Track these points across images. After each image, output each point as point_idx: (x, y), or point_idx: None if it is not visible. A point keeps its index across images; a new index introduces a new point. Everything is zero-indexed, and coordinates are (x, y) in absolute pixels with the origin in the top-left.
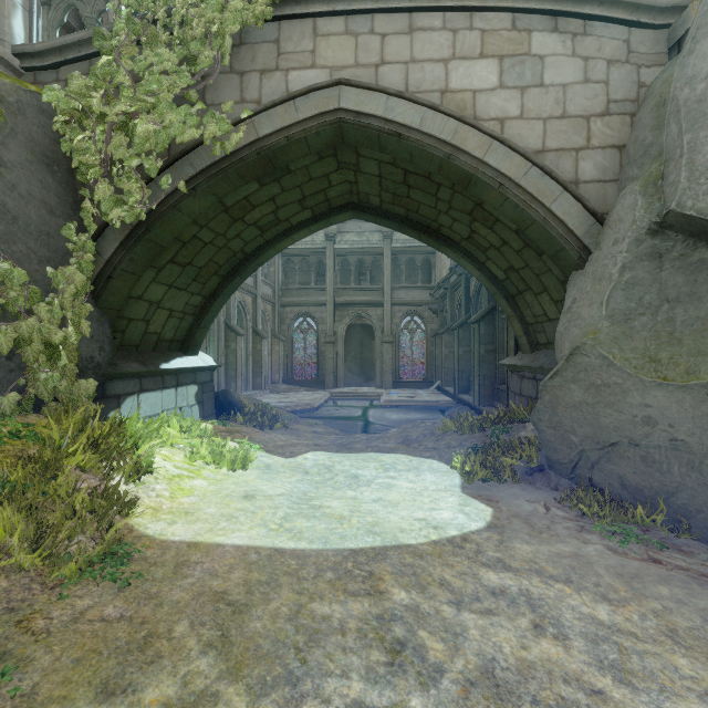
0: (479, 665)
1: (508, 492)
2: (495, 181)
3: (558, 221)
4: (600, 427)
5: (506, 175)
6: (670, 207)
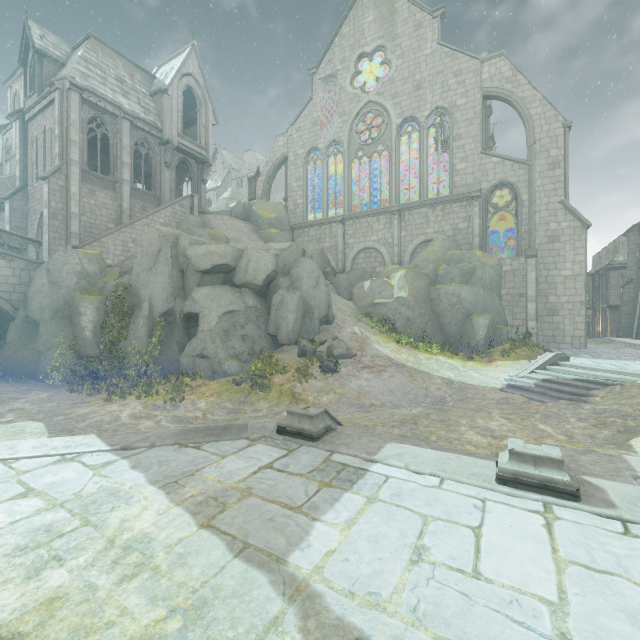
0: None
1: None
2: None
3: (5, 309)
4: (16, 360)
5: None
6: (28, 315)
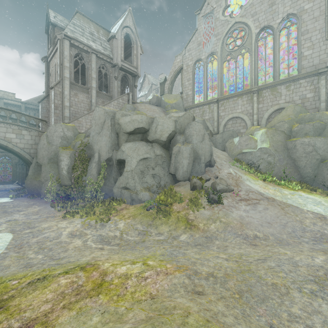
0: (3, 205)
1: (19, 198)
2: (15, 151)
3: (27, 158)
4: (32, 186)
5: (17, 151)
6: (37, 161)
